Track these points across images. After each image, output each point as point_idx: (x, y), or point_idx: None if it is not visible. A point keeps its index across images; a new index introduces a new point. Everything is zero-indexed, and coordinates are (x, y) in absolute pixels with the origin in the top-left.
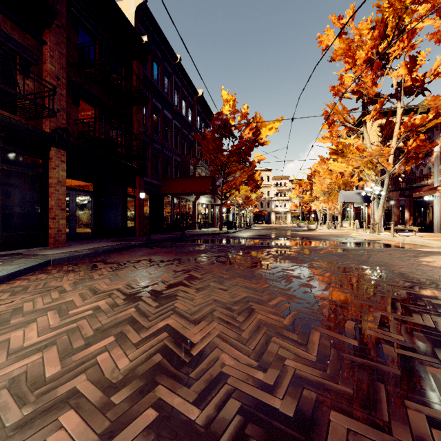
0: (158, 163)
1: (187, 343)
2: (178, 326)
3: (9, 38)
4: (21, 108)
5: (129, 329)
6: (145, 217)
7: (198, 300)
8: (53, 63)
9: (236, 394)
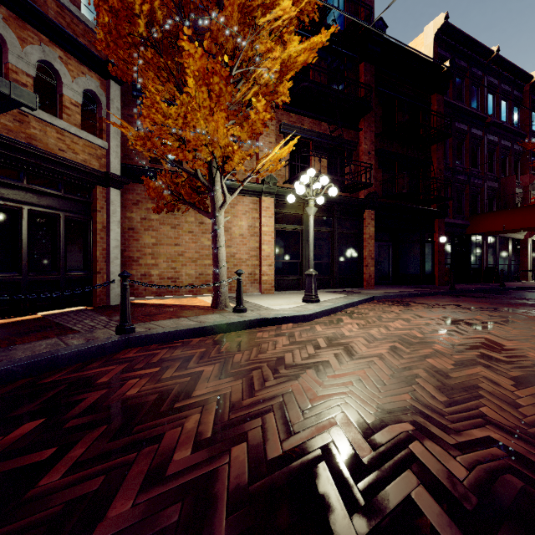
0: (463, 198)
1: (500, 345)
2: (493, 339)
3: (342, 141)
4: (350, 188)
5: (455, 333)
6: (445, 264)
7: (514, 333)
8: (366, 143)
9: (532, 361)
